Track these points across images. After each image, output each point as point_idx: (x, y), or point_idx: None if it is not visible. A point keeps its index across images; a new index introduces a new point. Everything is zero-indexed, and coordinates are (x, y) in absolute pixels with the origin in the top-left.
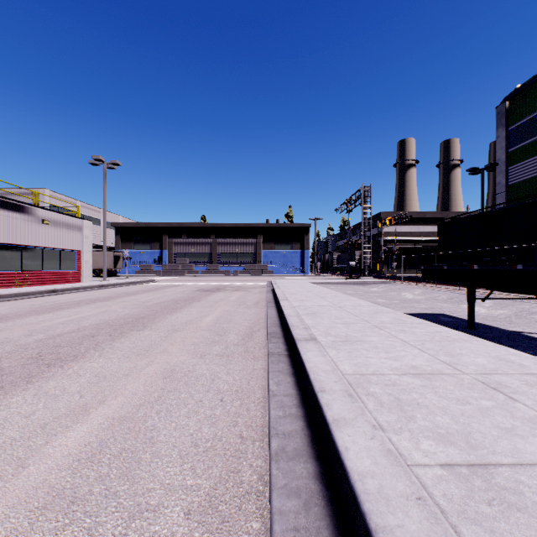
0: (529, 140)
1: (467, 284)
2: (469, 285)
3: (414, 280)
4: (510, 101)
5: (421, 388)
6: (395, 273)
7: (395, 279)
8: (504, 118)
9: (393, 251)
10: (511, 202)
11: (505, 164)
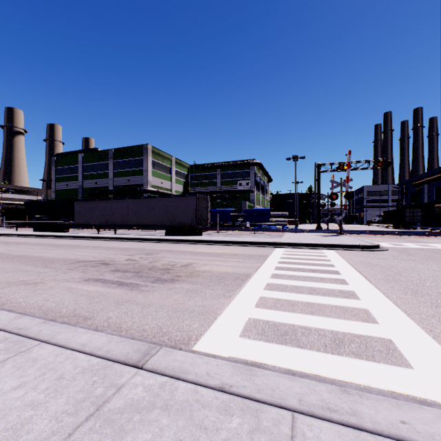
0: (62, 175)
1: (16, 225)
2: (17, 225)
3: (11, 227)
4: (57, 158)
5: (2, 232)
6: (2, 224)
7: (1, 227)
8: (55, 163)
9: (0, 210)
10: (57, 196)
11: (55, 181)
